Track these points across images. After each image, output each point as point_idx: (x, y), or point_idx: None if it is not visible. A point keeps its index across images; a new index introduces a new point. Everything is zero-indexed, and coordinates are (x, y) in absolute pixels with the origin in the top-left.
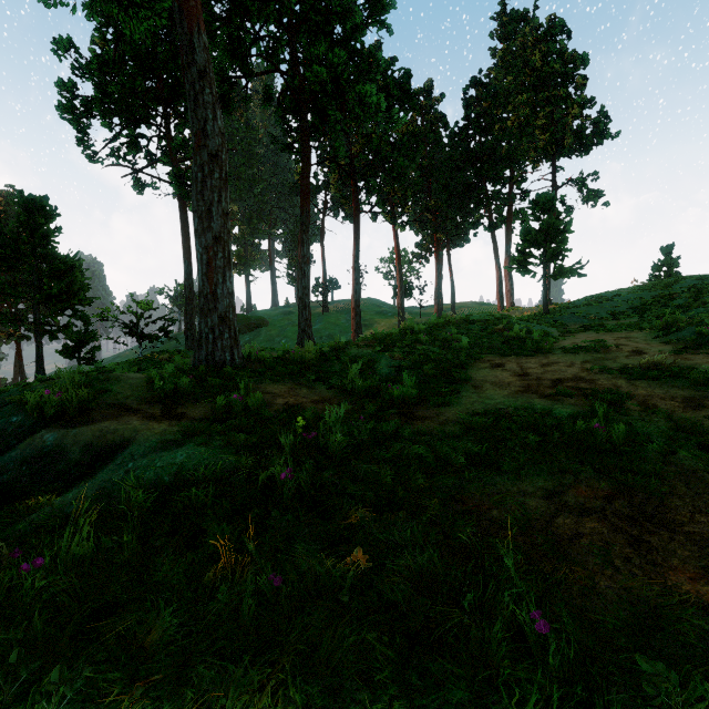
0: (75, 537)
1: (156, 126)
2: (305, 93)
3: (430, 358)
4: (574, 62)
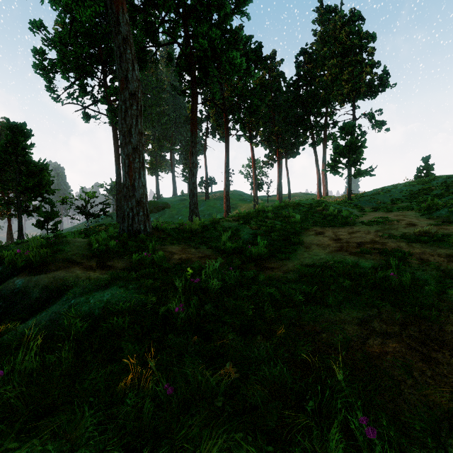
0: (26, 356)
1: (97, 79)
2: (193, 57)
3: (275, 228)
4: (367, 38)
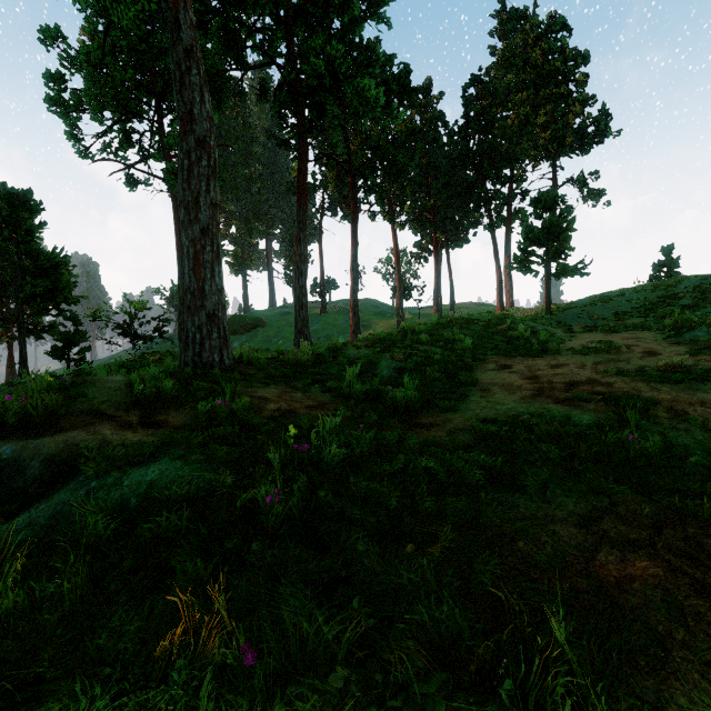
0: None
1: (149, 121)
2: (302, 88)
3: (433, 359)
4: (575, 59)
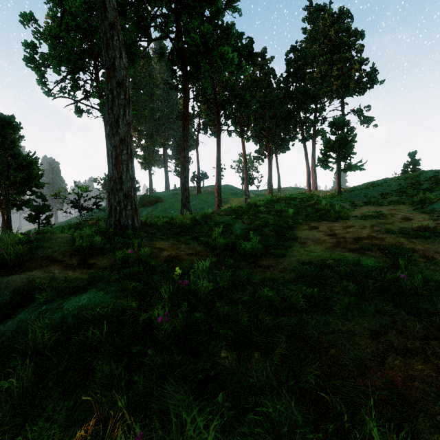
0: None
1: (89, 73)
2: (185, 52)
3: (268, 223)
4: (355, 36)
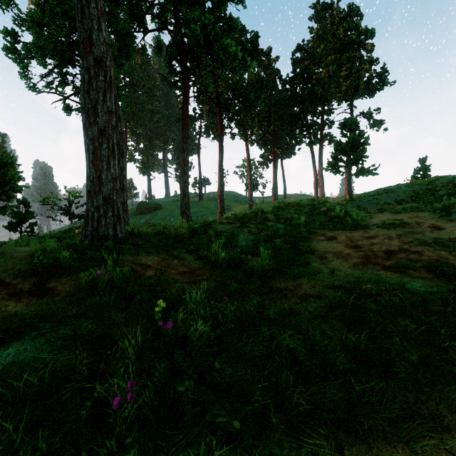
0: None
1: (79, 66)
2: (185, 46)
3: (279, 232)
4: (365, 34)
